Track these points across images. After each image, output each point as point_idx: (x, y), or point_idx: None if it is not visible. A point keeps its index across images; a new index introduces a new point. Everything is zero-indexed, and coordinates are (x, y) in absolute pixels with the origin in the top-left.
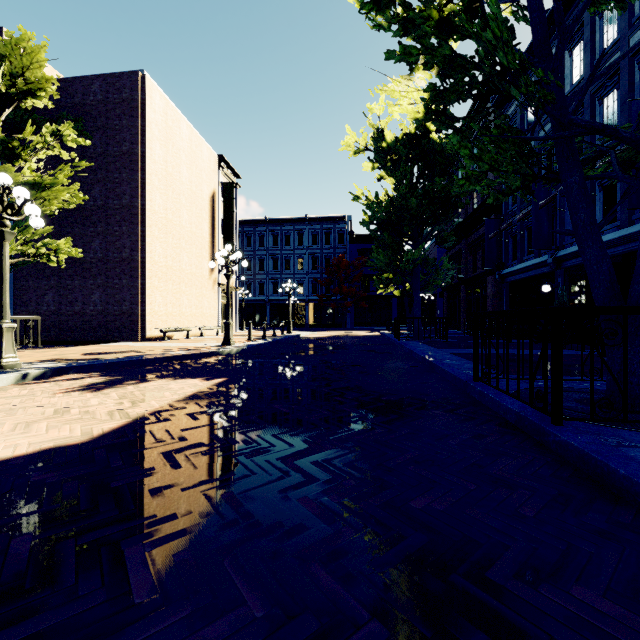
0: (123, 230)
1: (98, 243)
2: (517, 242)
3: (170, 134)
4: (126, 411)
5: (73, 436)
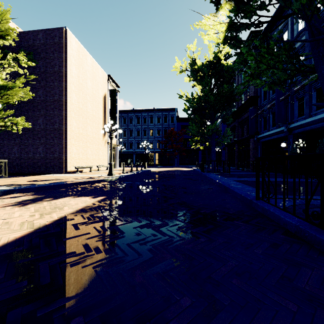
0: (55, 113)
1: (41, 120)
2: (266, 120)
3: (81, 62)
4: (33, 222)
5: None
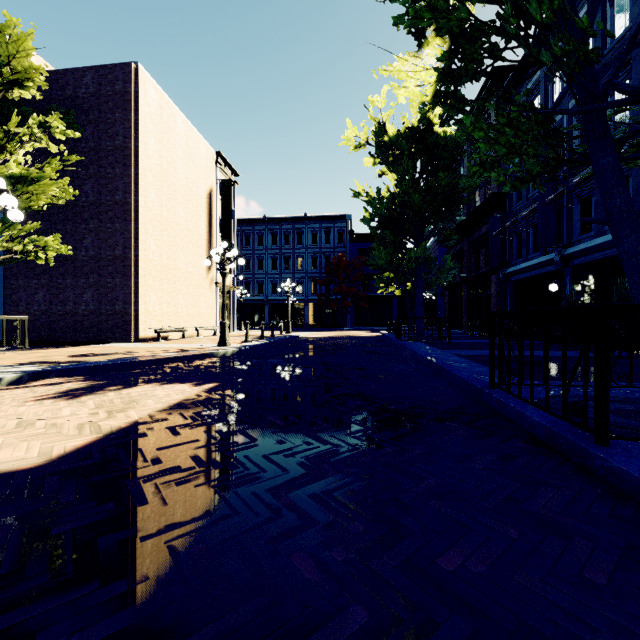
0: (116, 227)
1: (90, 240)
2: (522, 240)
3: (165, 129)
4: (99, 424)
5: (28, 457)
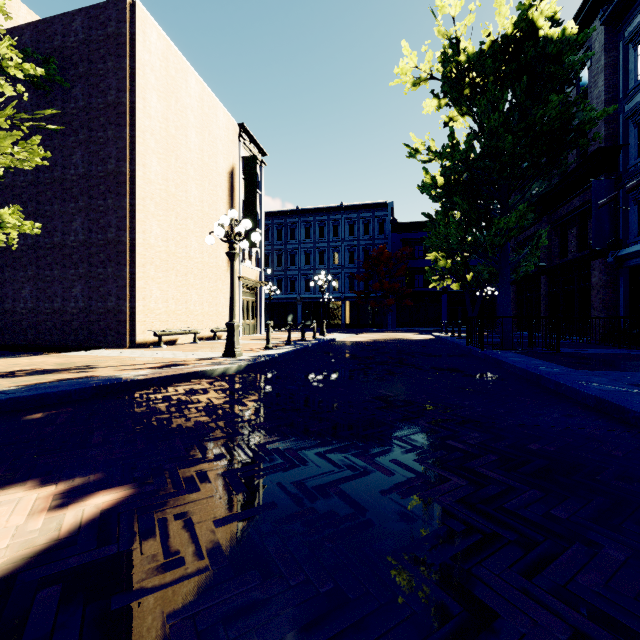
0: (108, 204)
1: (80, 222)
2: None
3: (172, 86)
4: None
5: None
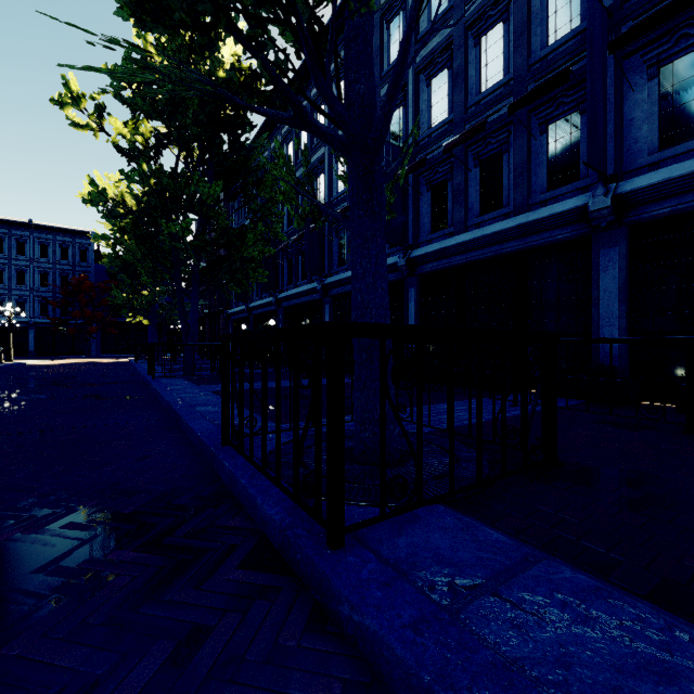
0: None
1: None
2: None
3: None
4: None
5: None
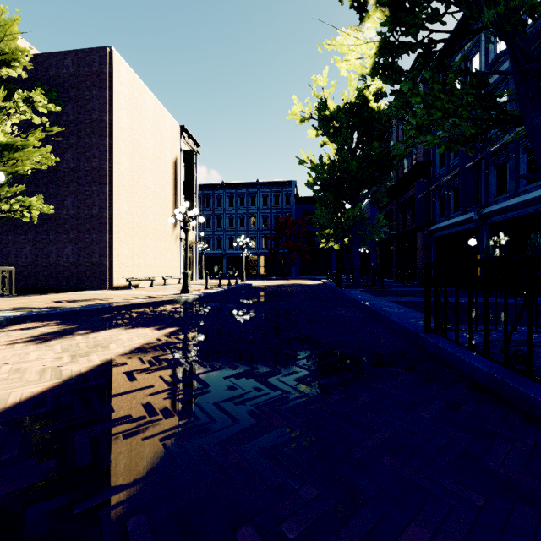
0: (93, 190)
1: (70, 201)
2: (444, 201)
3: (136, 105)
4: (61, 368)
5: None
